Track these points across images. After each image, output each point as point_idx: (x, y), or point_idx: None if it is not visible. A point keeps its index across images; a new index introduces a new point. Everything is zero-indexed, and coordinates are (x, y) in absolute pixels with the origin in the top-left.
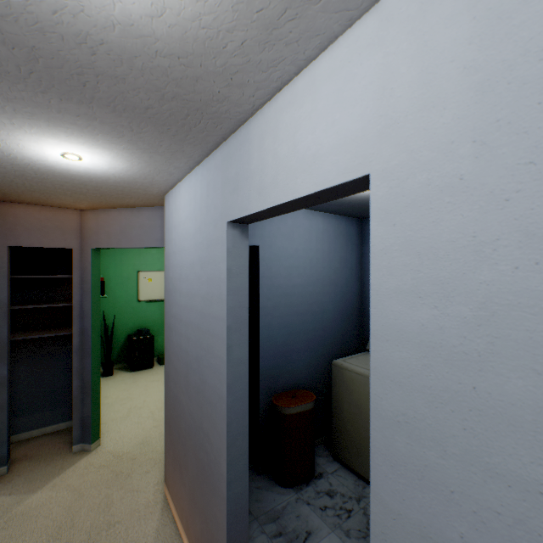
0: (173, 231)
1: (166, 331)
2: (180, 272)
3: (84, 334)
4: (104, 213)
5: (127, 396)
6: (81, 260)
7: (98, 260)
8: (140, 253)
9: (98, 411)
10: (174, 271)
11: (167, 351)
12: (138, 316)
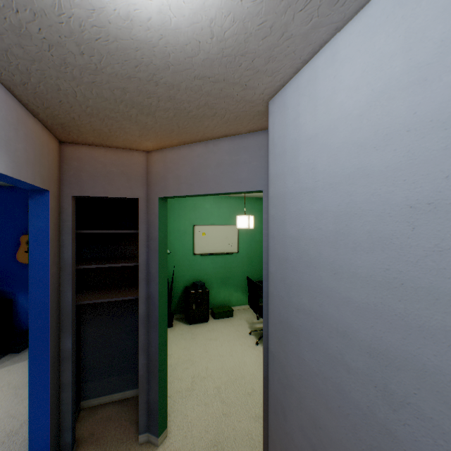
0: (301, 149)
1: (274, 326)
2: (335, 228)
3: (150, 302)
4: (172, 152)
5: (188, 358)
6: (147, 211)
7: (165, 211)
8: (195, 207)
9: (165, 395)
10: (305, 224)
11: (277, 362)
12: (193, 268)
